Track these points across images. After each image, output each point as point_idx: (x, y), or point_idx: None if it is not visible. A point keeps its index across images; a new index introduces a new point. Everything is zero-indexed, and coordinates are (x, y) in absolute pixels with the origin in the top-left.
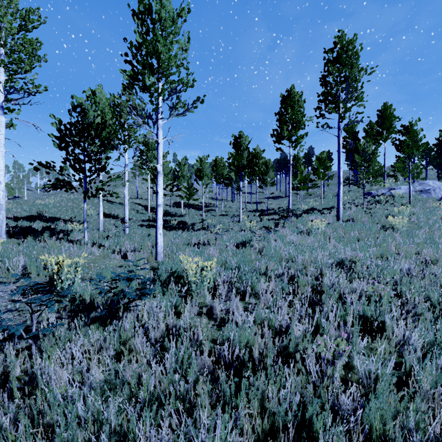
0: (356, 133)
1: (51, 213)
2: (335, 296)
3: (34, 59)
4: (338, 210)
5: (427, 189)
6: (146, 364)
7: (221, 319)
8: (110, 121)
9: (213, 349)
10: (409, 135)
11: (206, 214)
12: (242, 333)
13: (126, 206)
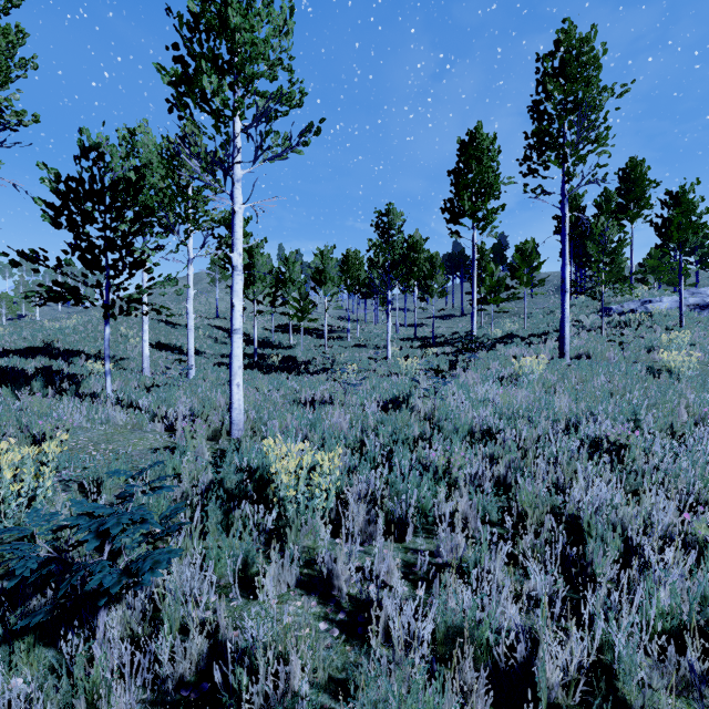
0: (581, 209)
1: (68, 343)
2: (614, 542)
3: (14, 64)
4: (562, 339)
5: (708, 302)
6: None
7: (351, 601)
8: (161, 183)
9: None
10: (681, 209)
11: (330, 344)
12: (409, 701)
13: (189, 331)
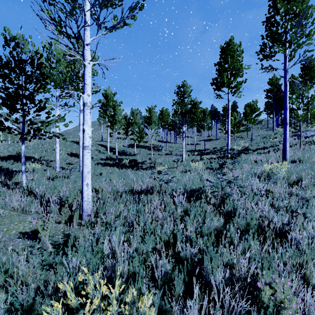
0: (279, 85)
1: (28, 153)
2: None
3: None
4: (285, 151)
5: None
6: None
7: None
8: (64, 70)
9: None
10: None
11: (154, 153)
12: None
13: (80, 147)
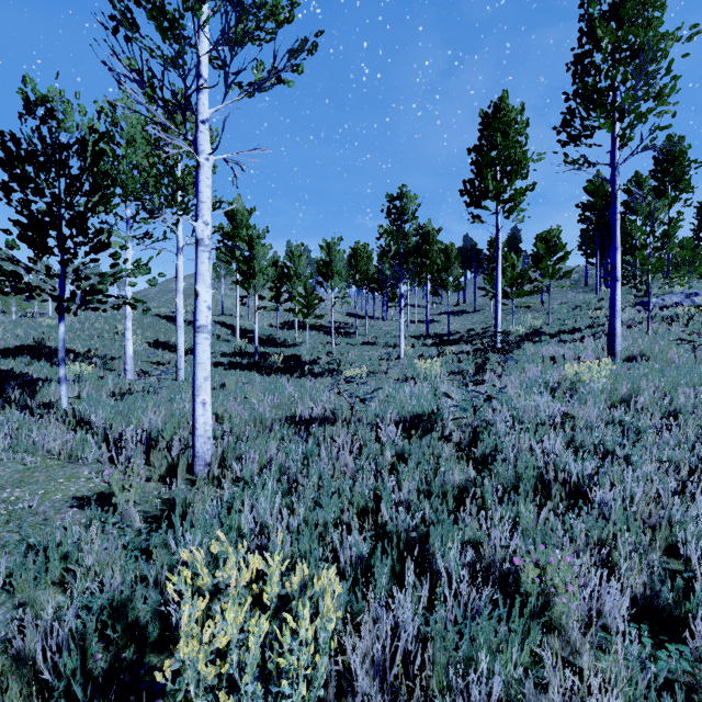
0: (609, 195)
1: None
2: None
3: None
4: (612, 337)
5: None
6: None
7: None
8: (145, 161)
9: None
10: None
11: (338, 342)
12: None
13: (179, 328)
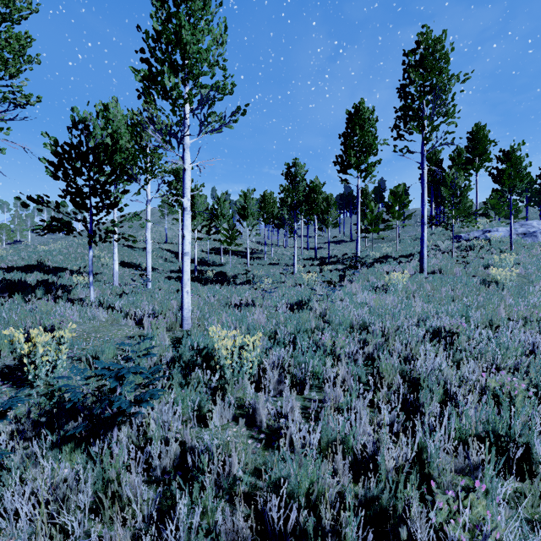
0: (439, 161)
1: (56, 262)
2: (438, 392)
3: (24, 60)
4: (422, 259)
5: (532, 232)
6: (142, 523)
7: (268, 428)
8: (128, 144)
9: (255, 490)
10: (511, 163)
11: (251, 263)
12: (302, 470)
13: (148, 253)
